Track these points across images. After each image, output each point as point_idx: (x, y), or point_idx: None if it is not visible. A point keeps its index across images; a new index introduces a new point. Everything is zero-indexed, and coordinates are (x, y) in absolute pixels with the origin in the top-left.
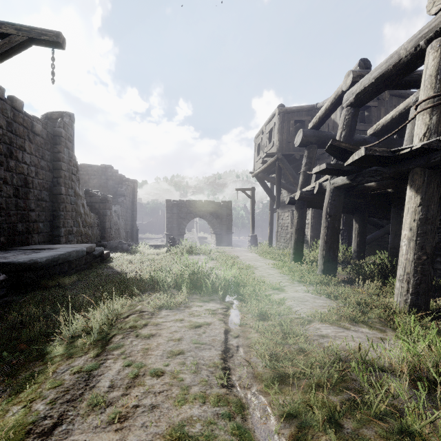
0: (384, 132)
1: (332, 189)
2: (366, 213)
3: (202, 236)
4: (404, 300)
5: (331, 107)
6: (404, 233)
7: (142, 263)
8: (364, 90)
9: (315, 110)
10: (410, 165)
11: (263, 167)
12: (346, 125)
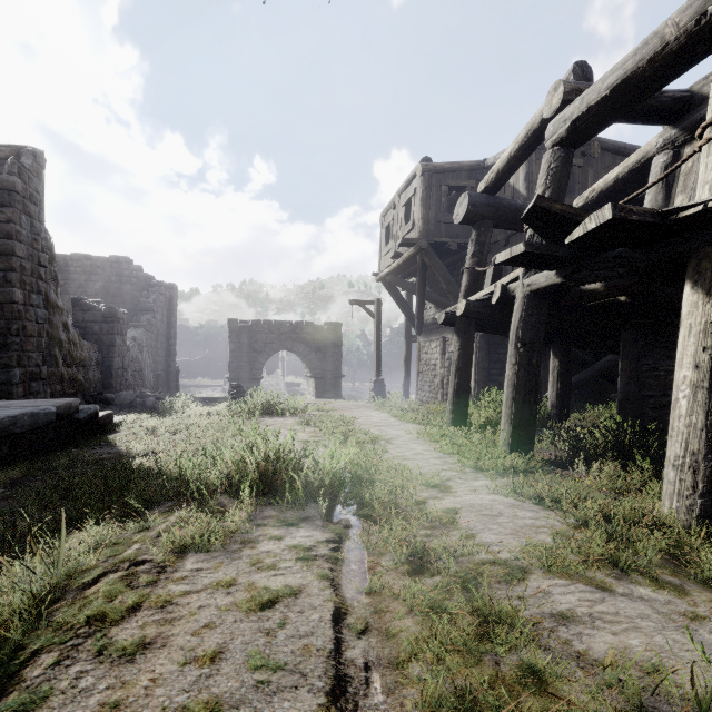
0: (601, 204)
1: (527, 294)
2: (571, 341)
3: (293, 382)
4: (688, 505)
5: (520, 153)
6: (682, 375)
7: (176, 434)
8: (587, 112)
9: (481, 170)
10: (692, 241)
11: (396, 265)
12: (551, 180)
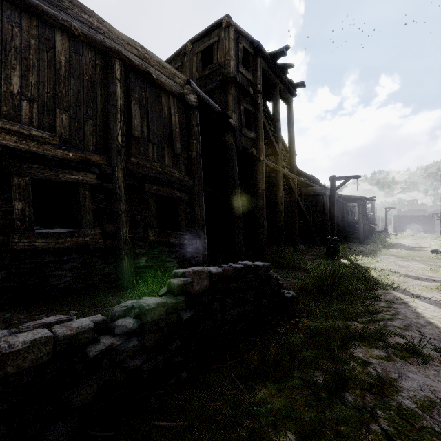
0: None
1: None
2: None
3: None
4: None
5: None
6: None
7: None
8: None
9: None
10: None
11: None
12: None
